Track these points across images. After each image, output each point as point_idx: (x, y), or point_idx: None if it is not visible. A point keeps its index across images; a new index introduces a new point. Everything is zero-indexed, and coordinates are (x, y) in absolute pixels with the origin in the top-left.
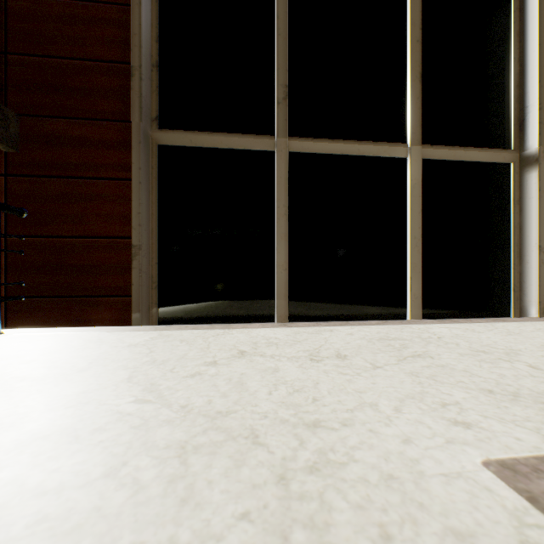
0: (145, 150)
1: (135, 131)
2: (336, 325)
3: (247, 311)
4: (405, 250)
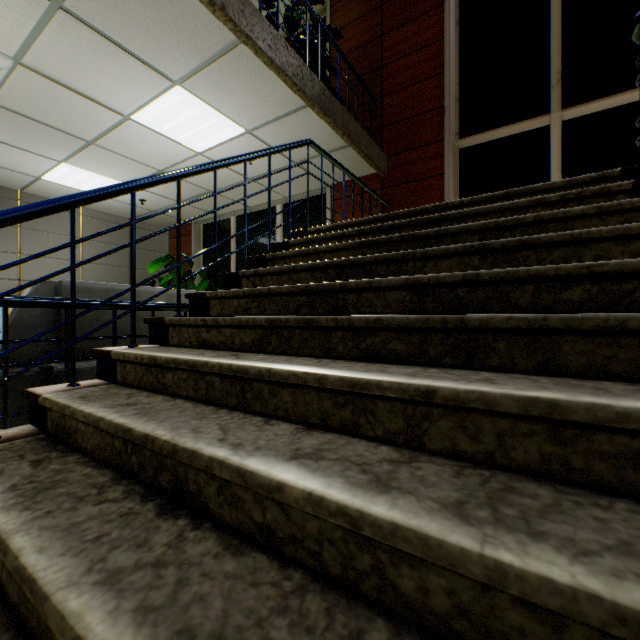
0: (451, 154)
1: (446, 145)
2: None
3: None
4: None
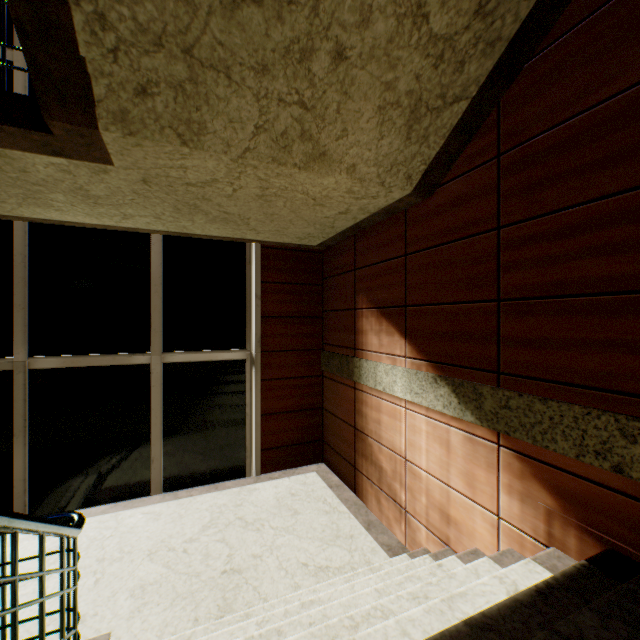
0: None
1: None
2: None
3: None
4: None
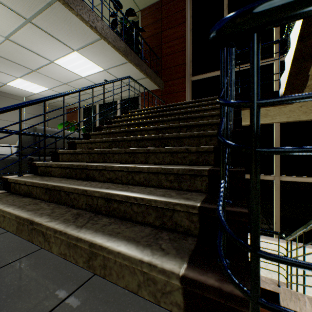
0: (188, 83)
1: (186, 79)
2: None
3: None
4: None
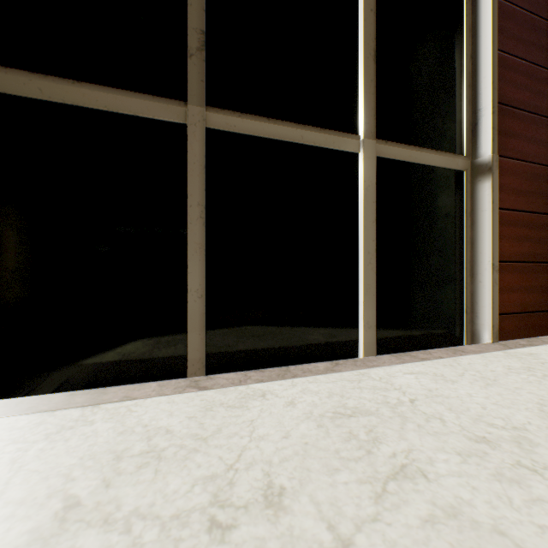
0: None
1: None
2: (271, 377)
3: (142, 360)
4: (357, 267)
